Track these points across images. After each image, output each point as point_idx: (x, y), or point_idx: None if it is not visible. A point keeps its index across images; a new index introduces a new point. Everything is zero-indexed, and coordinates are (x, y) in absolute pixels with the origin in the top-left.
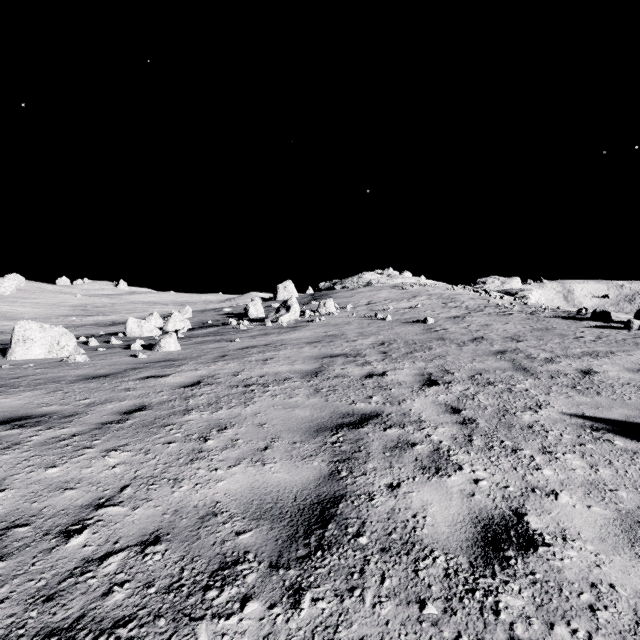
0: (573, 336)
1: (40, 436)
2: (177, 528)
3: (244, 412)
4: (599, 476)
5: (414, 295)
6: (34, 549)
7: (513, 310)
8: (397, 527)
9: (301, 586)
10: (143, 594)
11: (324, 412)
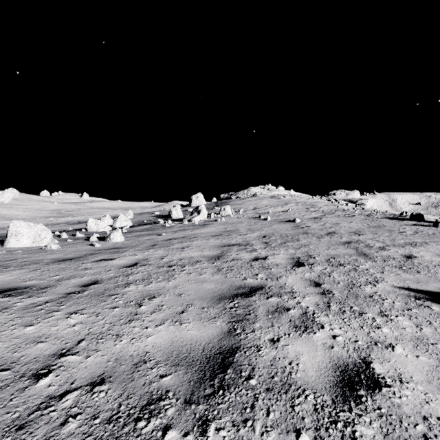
0: (398, 231)
1: (22, 303)
2: (117, 372)
3: (167, 285)
4: (423, 333)
5: (286, 203)
6: (12, 388)
7: (355, 213)
8: (278, 372)
9: (208, 418)
10: (90, 424)
11: (224, 285)
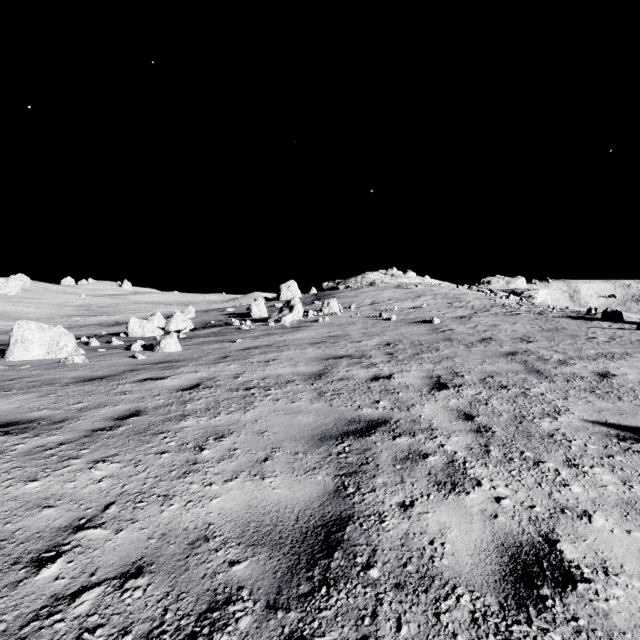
0: (585, 337)
1: (25, 444)
2: (163, 556)
3: (243, 418)
4: (634, 494)
5: (419, 295)
6: None
7: (520, 310)
8: (412, 556)
9: (303, 634)
10: None
11: (328, 418)
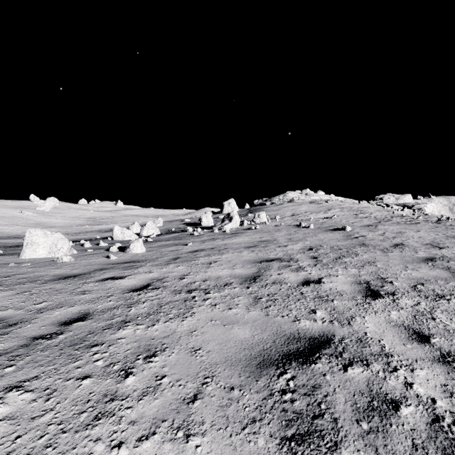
0: None
1: None
2: None
3: (180, 328)
4: None
5: (329, 208)
6: None
7: (418, 219)
8: None
9: None
10: None
11: (266, 333)
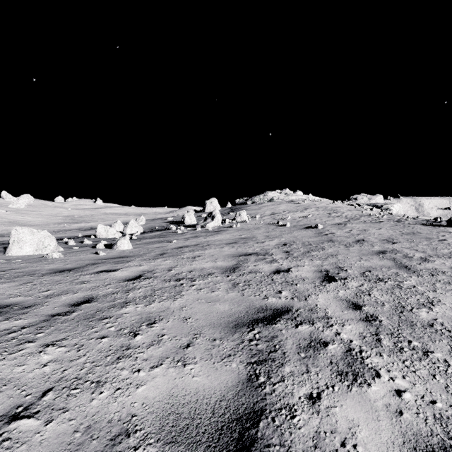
0: (437, 239)
1: None
2: None
3: (172, 305)
4: None
5: (305, 208)
6: None
7: (382, 218)
8: None
9: None
10: None
11: (241, 306)
